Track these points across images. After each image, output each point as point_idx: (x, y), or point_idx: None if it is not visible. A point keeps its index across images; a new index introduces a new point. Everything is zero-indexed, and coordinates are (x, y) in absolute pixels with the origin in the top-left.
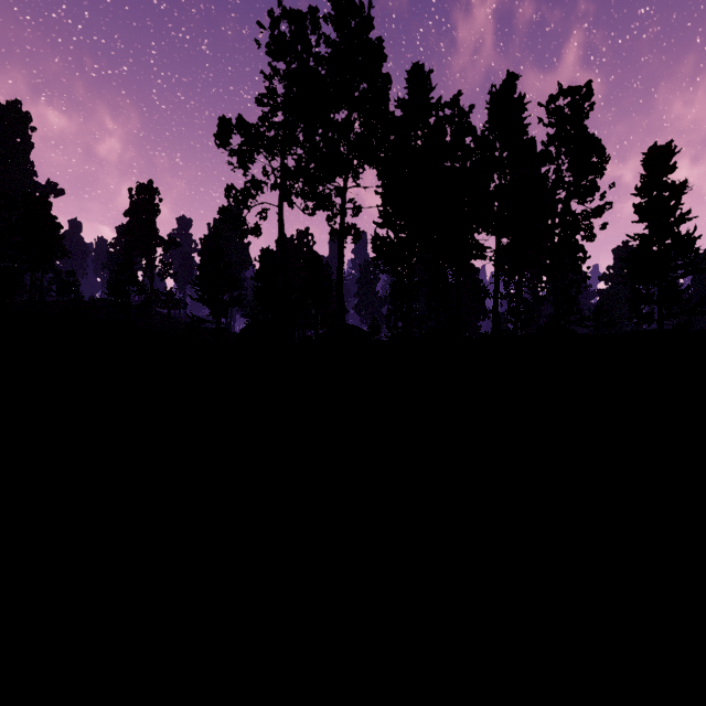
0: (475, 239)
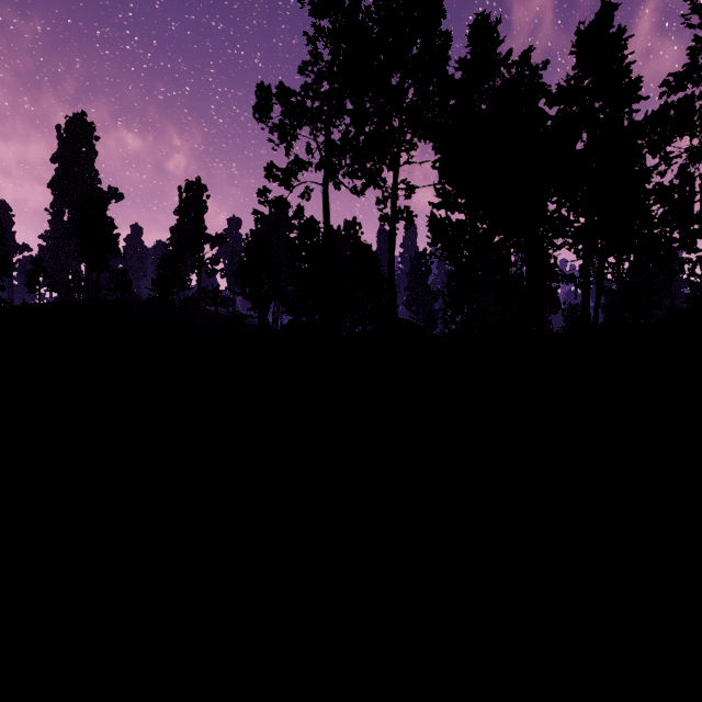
0: (559, 212)
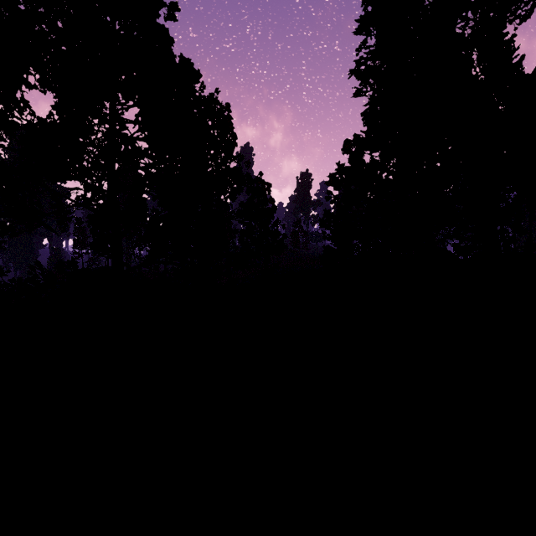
0: None
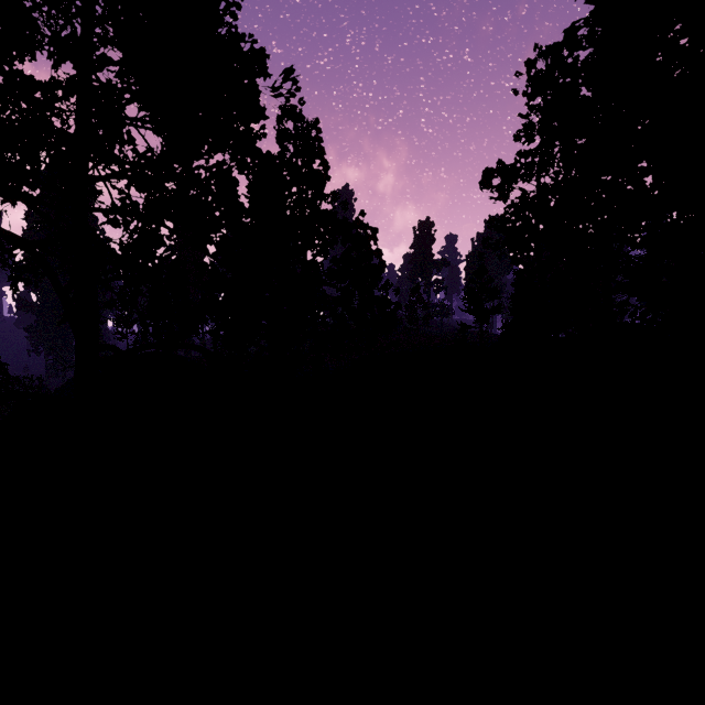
0: None
